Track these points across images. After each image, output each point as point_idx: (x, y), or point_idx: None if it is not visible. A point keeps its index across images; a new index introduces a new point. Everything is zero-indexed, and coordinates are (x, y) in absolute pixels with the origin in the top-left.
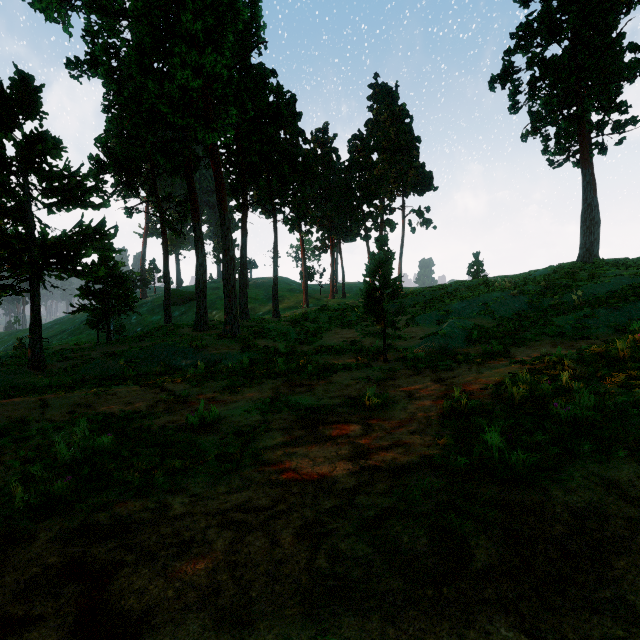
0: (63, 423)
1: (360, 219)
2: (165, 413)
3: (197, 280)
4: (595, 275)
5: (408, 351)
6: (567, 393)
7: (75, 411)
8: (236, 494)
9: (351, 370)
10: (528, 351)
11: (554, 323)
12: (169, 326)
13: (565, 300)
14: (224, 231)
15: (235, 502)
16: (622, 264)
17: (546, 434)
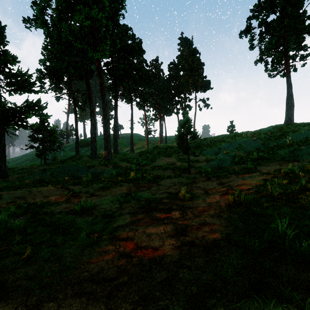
0: (4, 208)
1: (174, 104)
2: (64, 202)
3: (91, 133)
4: (295, 130)
5: (202, 168)
6: (307, 191)
7: (15, 201)
8: (93, 264)
9: (171, 178)
10: (267, 168)
11: (278, 153)
12: (77, 156)
13: (281, 142)
14: (104, 106)
15: (91, 272)
16: (307, 125)
17: (309, 220)
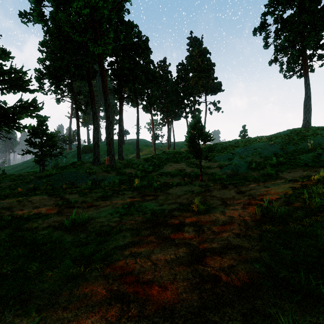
0: None
1: (183, 107)
2: (56, 214)
3: (93, 137)
4: (316, 133)
5: (215, 174)
6: None
7: None
8: (71, 313)
9: (181, 186)
10: (290, 174)
11: (300, 158)
12: (78, 162)
13: (302, 146)
14: (106, 106)
15: None
16: None
17: None
